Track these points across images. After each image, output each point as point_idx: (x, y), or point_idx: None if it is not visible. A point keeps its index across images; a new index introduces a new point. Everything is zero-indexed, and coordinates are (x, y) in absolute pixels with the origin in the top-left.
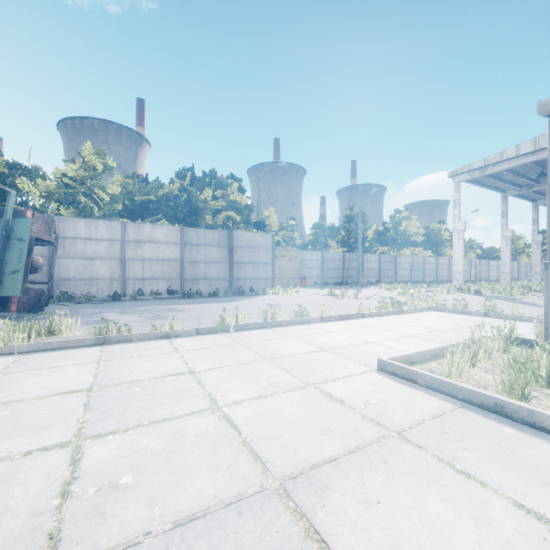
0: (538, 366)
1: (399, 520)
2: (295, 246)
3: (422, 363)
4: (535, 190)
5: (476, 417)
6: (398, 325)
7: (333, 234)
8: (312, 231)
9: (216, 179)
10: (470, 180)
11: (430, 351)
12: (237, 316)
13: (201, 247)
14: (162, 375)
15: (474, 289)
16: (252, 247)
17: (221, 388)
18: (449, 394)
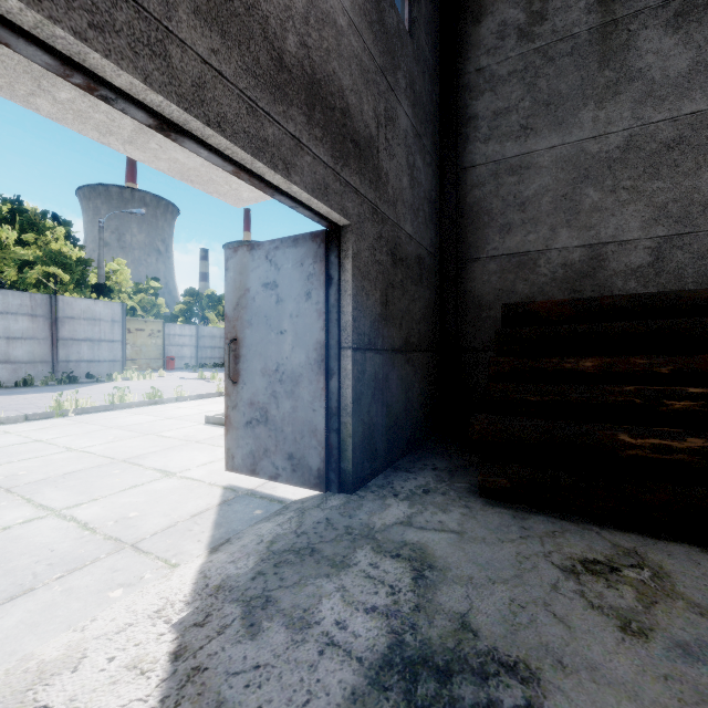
0: None
1: (177, 457)
2: (159, 316)
3: None
4: None
5: None
6: None
7: (213, 304)
8: (184, 298)
9: (25, 215)
10: None
11: None
12: (77, 401)
13: None
14: (7, 445)
15: None
16: (90, 319)
17: (74, 443)
18: None
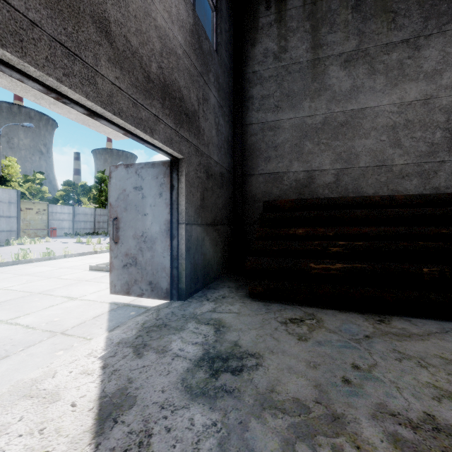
0: None
1: (75, 290)
2: (44, 199)
3: None
4: None
5: None
6: None
7: (86, 192)
8: (63, 187)
9: None
10: None
11: None
12: None
13: None
14: None
15: None
16: None
17: None
18: None
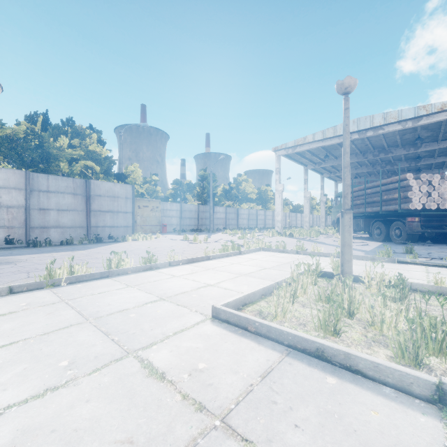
0: (342, 299)
1: None
2: (157, 198)
3: (253, 303)
4: (323, 167)
5: (301, 367)
6: (236, 265)
7: (190, 189)
8: (172, 186)
9: (74, 127)
10: (286, 155)
11: (260, 291)
12: (73, 267)
13: (52, 194)
14: None
15: (289, 233)
16: (111, 197)
17: None
18: (277, 340)
